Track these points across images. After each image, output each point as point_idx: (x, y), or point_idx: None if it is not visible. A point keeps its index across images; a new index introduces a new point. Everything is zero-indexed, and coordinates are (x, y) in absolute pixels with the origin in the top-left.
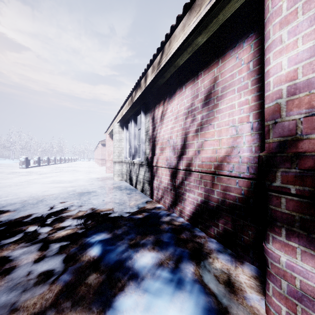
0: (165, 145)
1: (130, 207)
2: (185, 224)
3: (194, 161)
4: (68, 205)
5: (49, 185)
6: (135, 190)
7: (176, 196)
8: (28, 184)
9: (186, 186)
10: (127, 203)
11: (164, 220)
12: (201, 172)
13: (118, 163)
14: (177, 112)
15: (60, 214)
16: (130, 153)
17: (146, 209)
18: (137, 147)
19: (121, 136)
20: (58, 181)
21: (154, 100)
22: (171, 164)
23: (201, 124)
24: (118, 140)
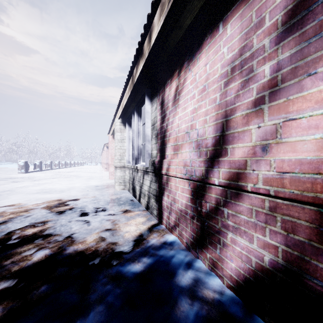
0: (182, 142)
1: (125, 240)
2: (228, 302)
3: (251, 170)
4: (31, 236)
5: (33, 196)
6: (138, 205)
7: (203, 231)
8: (10, 194)
9: (228, 219)
10: (123, 231)
11: (182, 282)
12: (276, 197)
13: (120, 168)
14: (205, 79)
15: (3, 259)
16: (133, 156)
17: (151, 249)
18: (141, 148)
19: (123, 135)
20: (48, 190)
21: (164, 75)
22: (193, 172)
23: (272, 83)
24: (119, 139)
